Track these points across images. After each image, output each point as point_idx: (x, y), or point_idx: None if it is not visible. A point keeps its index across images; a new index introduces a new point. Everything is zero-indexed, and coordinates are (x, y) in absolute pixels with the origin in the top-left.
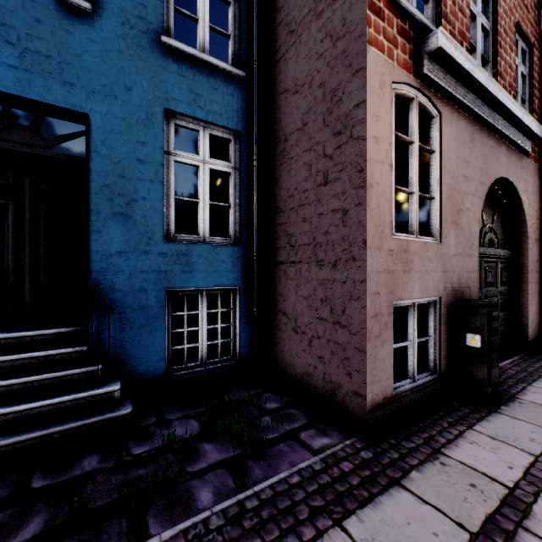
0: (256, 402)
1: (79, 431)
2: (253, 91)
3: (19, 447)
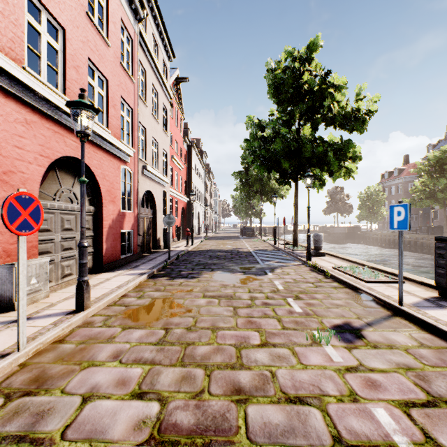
0: None
1: None
2: None
3: None
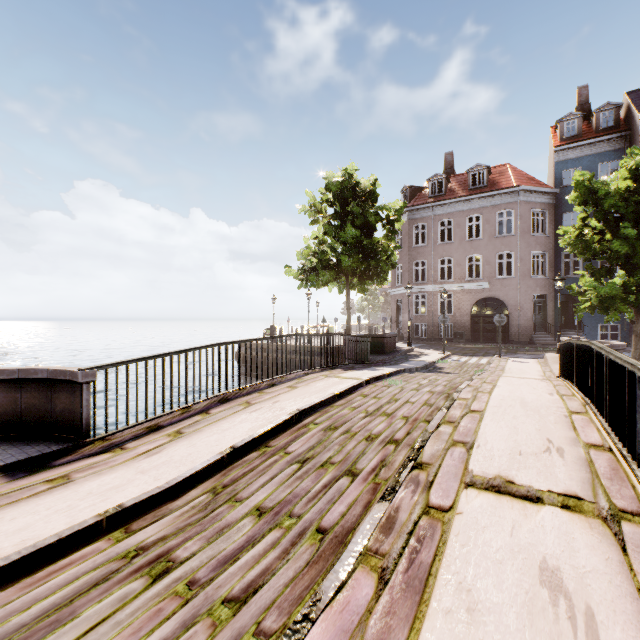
0: None
1: None
2: None
3: None
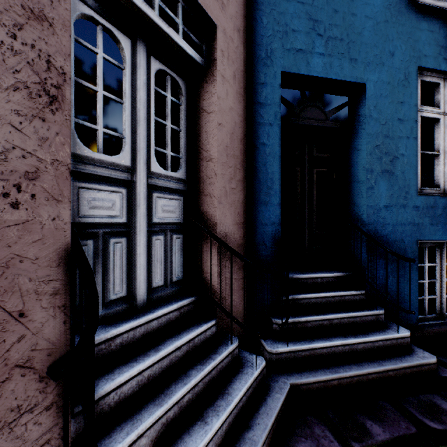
0: None
1: (404, 372)
2: None
3: (369, 378)
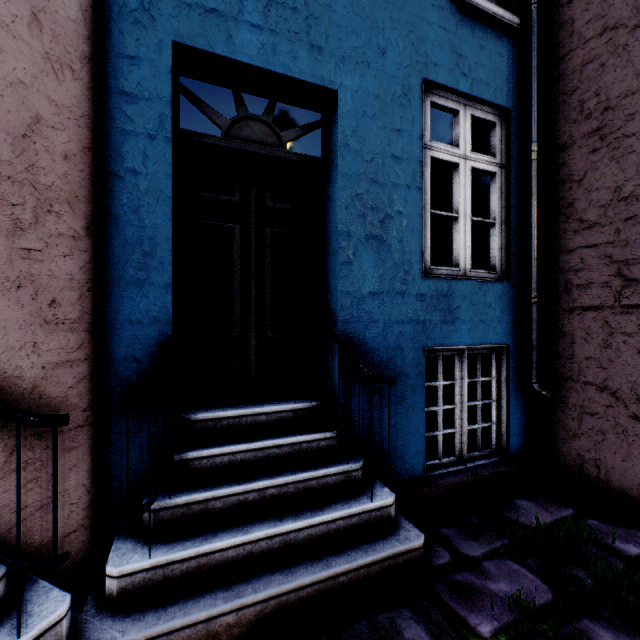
0: (592, 537)
1: (367, 572)
2: (532, 45)
3: (302, 595)
